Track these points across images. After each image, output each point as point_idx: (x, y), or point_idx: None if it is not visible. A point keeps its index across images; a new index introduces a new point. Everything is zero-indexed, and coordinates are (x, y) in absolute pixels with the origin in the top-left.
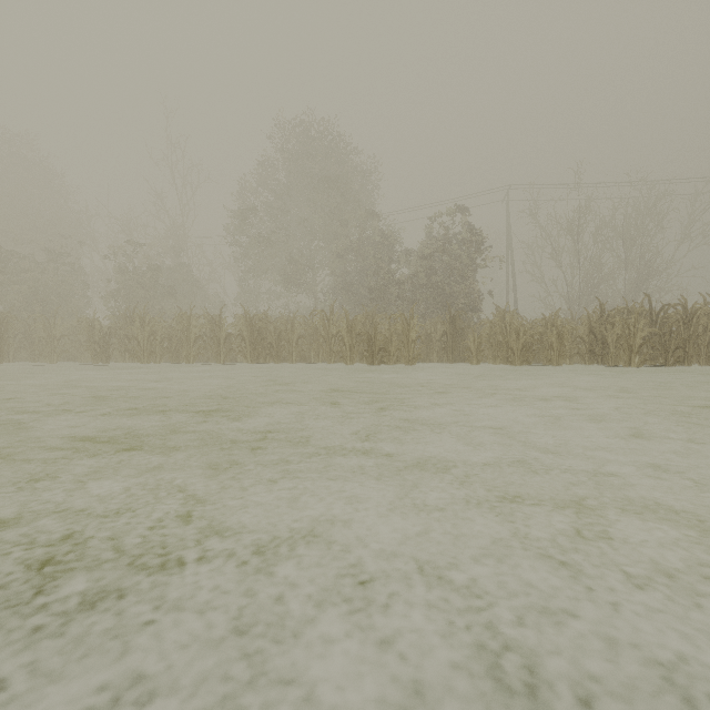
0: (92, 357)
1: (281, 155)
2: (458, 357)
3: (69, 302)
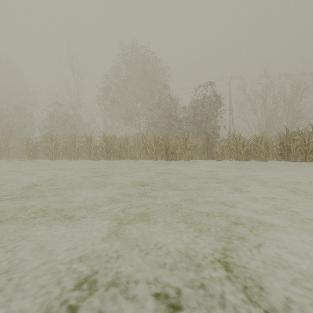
0: (28, 157)
1: (123, 62)
2: (210, 157)
3: (23, 131)
